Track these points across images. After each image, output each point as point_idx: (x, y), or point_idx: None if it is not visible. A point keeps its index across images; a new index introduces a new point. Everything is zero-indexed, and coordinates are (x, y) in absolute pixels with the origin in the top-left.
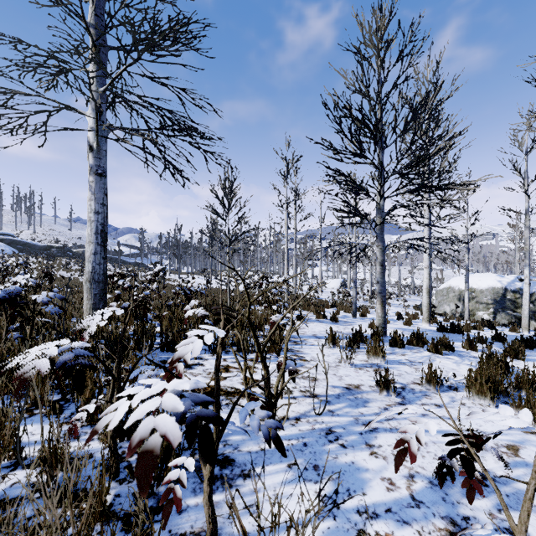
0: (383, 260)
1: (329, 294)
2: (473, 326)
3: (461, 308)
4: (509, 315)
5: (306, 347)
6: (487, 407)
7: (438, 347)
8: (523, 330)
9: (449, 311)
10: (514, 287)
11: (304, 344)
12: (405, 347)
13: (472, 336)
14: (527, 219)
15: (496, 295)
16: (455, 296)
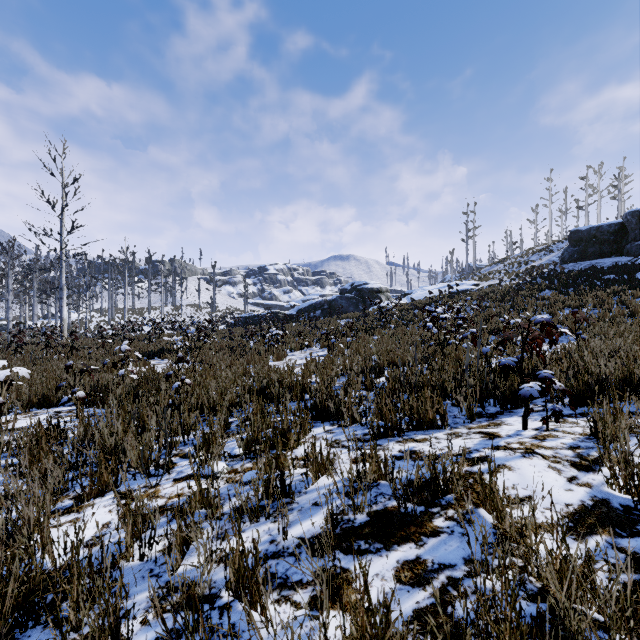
0: None
1: None
2: None
3: None
4: None
5: None
6: None
7: None
8: None
9: None
10: None
11: None
12: None
13: None
14: None
15: None
16: None
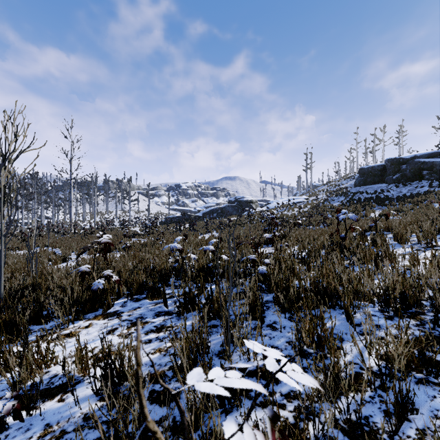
0: None
1: None
2: None
3: None
4: None
5: None
6: None
7: None
8: None
9: None
10: None
11: None
12: None
13: None
14: None
15: None
16: None
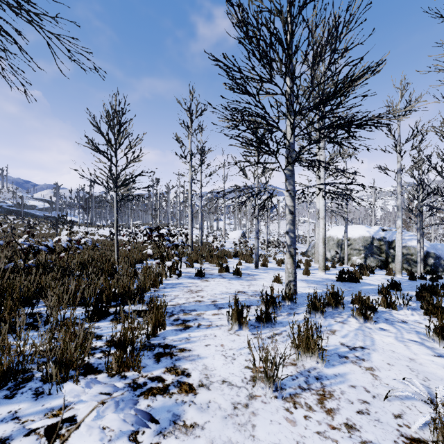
0: (294, 206)
1: (231, 244)
2: (359, 271)
3: (339, 254)
4: (376, 259)
5: (199, 334)
6: None
7: (367, 313)
8: (396, 273)
9: (330, 256)
10: (379, 236)
11: (196, 327)
12: (326, 314)
13: (368, 284)
14: (399, 176)
15: (366, 242)
16: (334, 244)
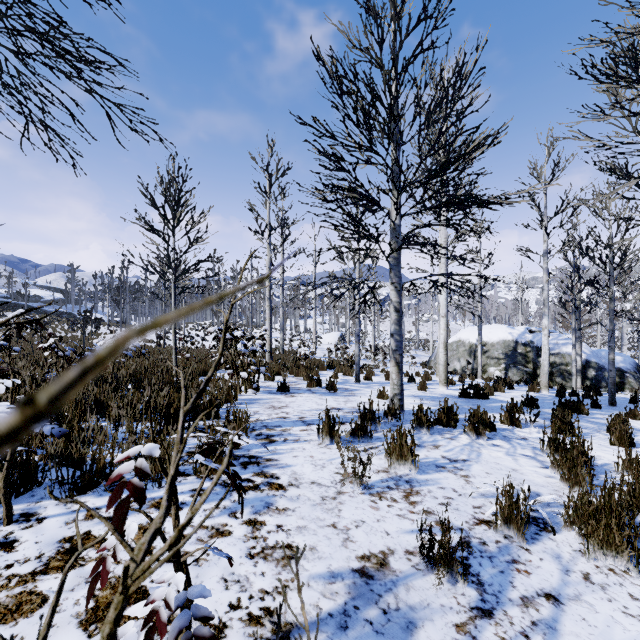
0: (400, 303)
1: (325, 351)
2: (493, 386)
3: (471, 364)
4: (521, 371)
5: (286, 447)
6: (627, 578)
7: (479, 428)
8: (541, 389)
9: (459, 368)
10: (525, 340)
11: (282, 441)
12: (434, 431)
13: (499, 401)
14: (546, 261)
15: (507, 348)
16: (465, 351)
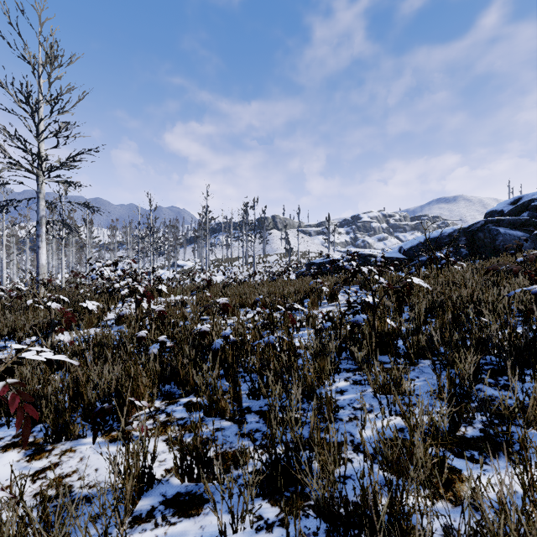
0: None
1: None
2: None
3: None
4: None
5: None
6: None
7: None
8: None
9: None
10: None
11: None
12: None
13: None
14: None
15: None
16: None
